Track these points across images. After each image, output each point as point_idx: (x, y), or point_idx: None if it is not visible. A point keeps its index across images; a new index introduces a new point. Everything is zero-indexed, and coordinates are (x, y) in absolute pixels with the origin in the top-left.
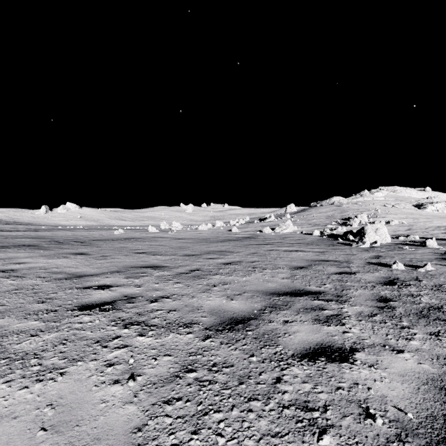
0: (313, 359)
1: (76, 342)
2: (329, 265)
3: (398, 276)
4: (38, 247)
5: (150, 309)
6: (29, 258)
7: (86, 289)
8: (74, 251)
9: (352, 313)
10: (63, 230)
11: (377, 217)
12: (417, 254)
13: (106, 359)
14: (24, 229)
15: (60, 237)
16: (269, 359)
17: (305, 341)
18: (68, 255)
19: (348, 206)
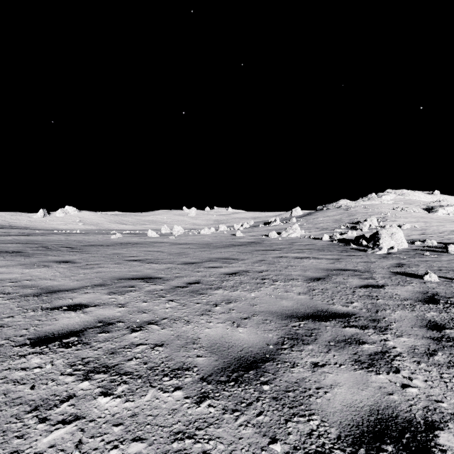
0: (375, 450)
1: (1, 410)
2: (349, 276)
3: (436, 290)
4: (21, 254)
5: (128, 342)
6: (4, 267)
7: (54, 311)
8: (60, 259)
9: (402, 349)
10: (58, 234)
11: (387, 220)
12: (443, 262)
13: (34, 450)
14: (15, 233)
15: (50, 243)
16: (302, 448)
17: (351, 406)
18: (51, 263)
19: (355, 210)
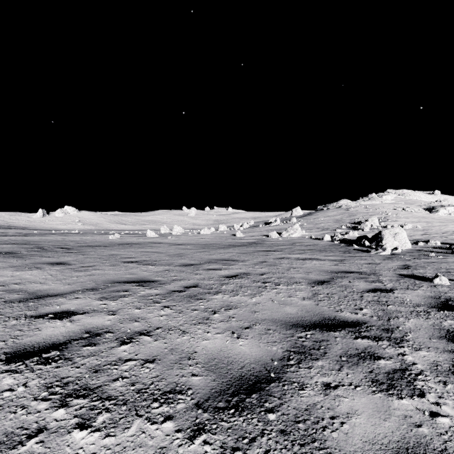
0: None
1: None
2: (355, 279)
3: (449, 295)
4: (14, 255)
5: (116, 357)
6: None
7: (38, 319)
8: (54, 260)
9: (423, 365)
10: (55, 234)
11: (388, 220)
12: (450, 263)
13: None
14: (13, 234)
15: (47, 243)
16: None
17: (374, 443)
18: (44, 265)
19: (356, 210)
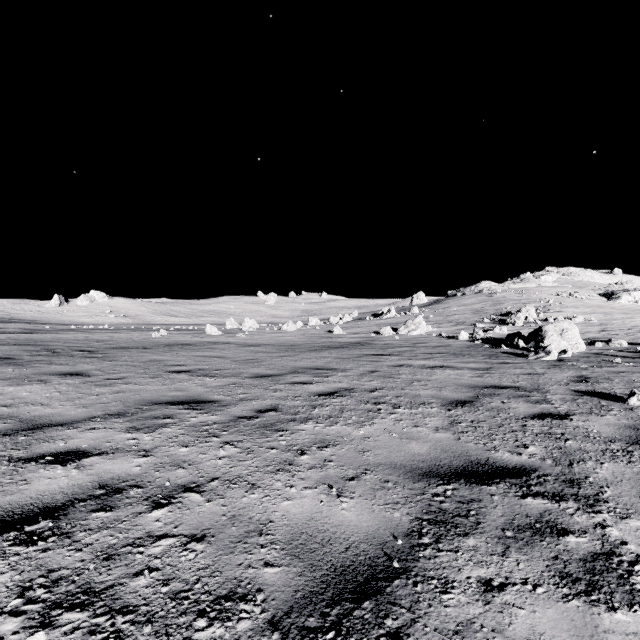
0: None
1: None
2: (510, 398)
3: None
4: (11, 362)
5: (142, 532)
6: None
7: (28, 464)
8: (67, 370)
9: (638, 546)
10: (75, 331)
11: (549, 311)
12: None
13: None
14: (14, 330)
15: (61, 344)
16: None
17: None
18: (51, 377)
19: (503, 296)
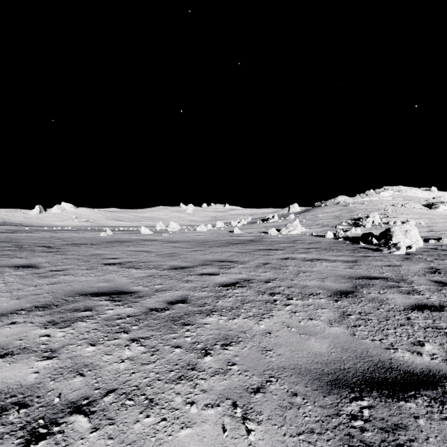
0: None
1: None
2: (384, 288)
3: None
4: None
5: None
6: None
7: None
8: (23, 262)
9: None
10: (46, 231)
11: (389, 217)
12: None
13: None
14: (1, 230)
15: (30, 241)
16: None
17: None
18: (6, 269)
19: (355, 206)
